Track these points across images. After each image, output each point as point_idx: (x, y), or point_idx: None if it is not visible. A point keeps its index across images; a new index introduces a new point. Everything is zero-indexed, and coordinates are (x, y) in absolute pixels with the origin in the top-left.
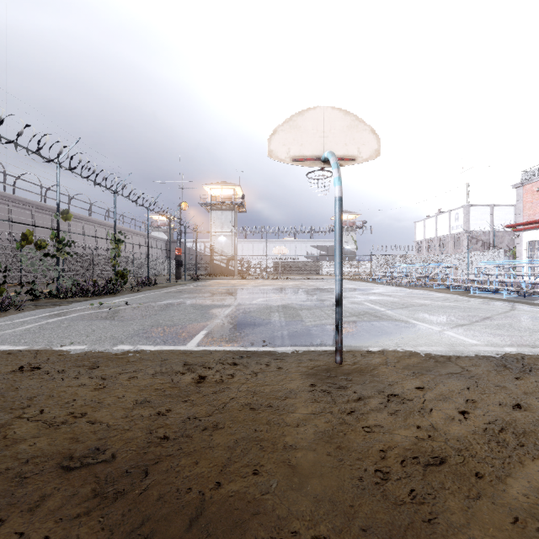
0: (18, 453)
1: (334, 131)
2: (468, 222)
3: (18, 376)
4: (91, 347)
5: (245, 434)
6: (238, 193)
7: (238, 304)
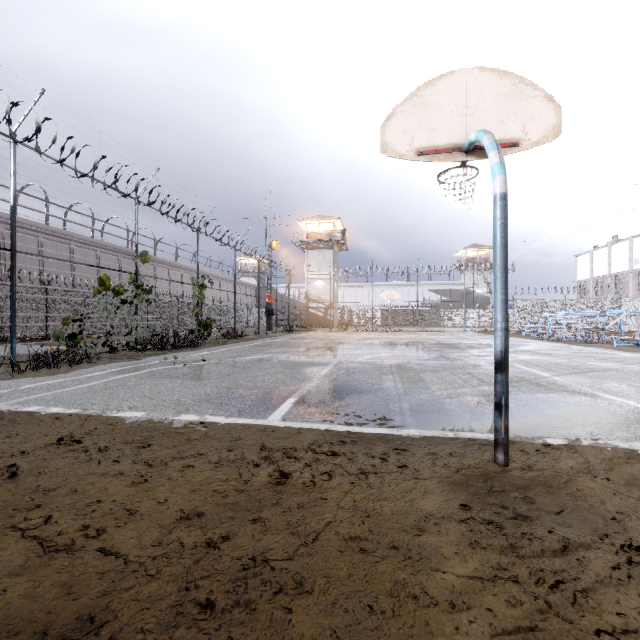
0: None
1: (483, 105)
2: None
3: (50, 452)
4: (149, 415)
5: (352, 619)
6: (338, 228)
7: (338, 362)
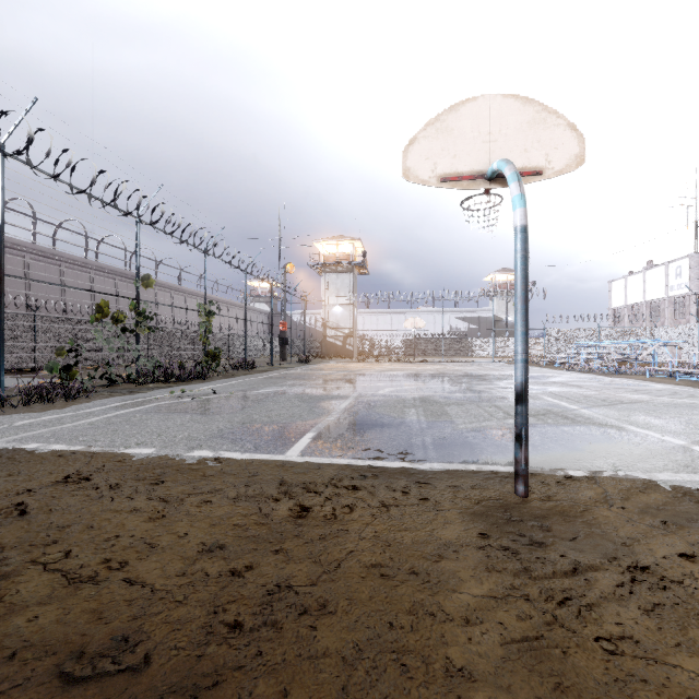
0: (7, 636)
1: (507, 132)
2: (698, 279)
3: (59, 490)
4: (160, 451)
5: (373, 634)
6: (358, 249)
7: (359, 395)
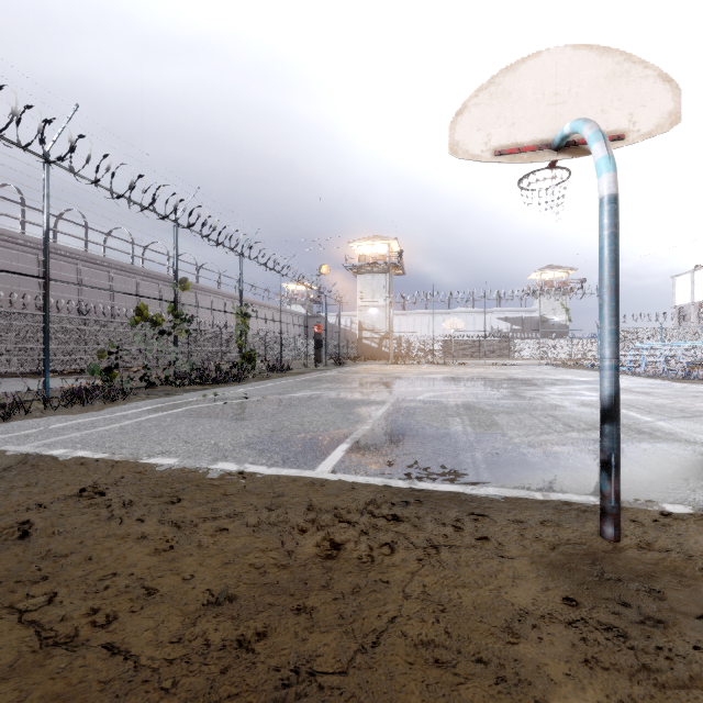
0: None
1: (578, 90)
2: None
3: (69, 506)
4: (182, 462)
5: None
6: (394, 249)
7: (396, 400)
